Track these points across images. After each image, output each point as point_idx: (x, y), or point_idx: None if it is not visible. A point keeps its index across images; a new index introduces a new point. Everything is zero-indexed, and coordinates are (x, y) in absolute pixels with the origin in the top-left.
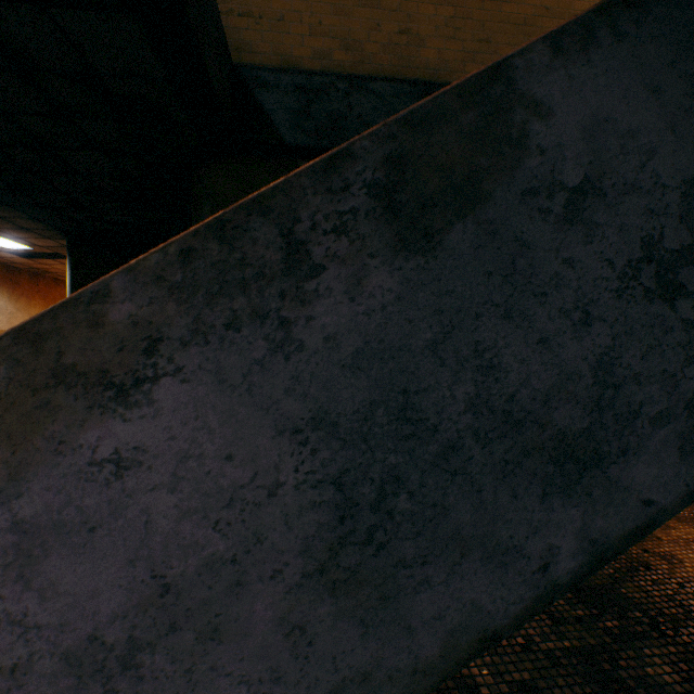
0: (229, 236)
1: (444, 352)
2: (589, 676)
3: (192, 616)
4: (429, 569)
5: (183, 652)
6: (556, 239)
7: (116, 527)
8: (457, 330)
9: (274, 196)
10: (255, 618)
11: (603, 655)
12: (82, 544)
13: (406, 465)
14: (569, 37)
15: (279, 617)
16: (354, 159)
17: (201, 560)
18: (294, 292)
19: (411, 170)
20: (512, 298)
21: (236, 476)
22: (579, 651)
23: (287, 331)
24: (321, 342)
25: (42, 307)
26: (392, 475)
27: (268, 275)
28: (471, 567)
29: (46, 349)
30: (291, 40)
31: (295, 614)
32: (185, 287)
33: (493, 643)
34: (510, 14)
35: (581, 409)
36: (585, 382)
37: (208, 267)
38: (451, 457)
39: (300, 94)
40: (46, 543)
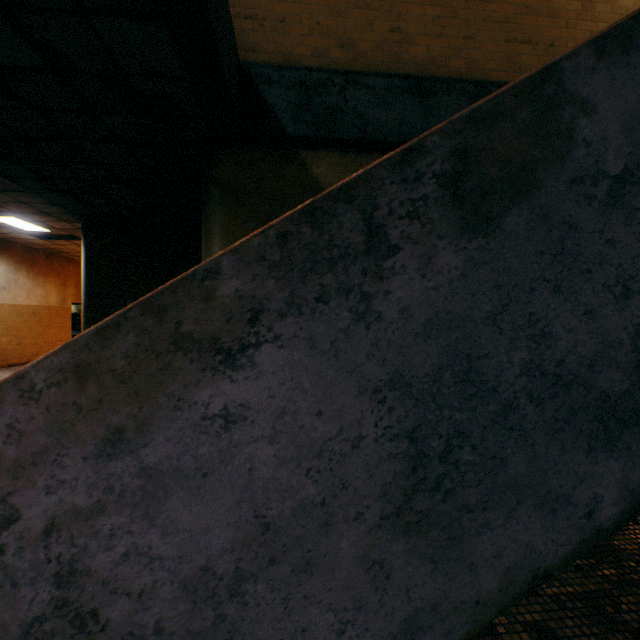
0: (319, 221)
1: (501, 323)
2: (594, 618)
3: (288, 551)
4: (489, 514)
5: (281, 582)
6: (600, 221)
7: (225, 473)
8: (513, 302)
9: (357, 186)
10: (340, 554)
11: (605, 600)
12: (197, 488)
13: (469, 422)
14: (611, 42)
15: (361, 553)
16: (424, 153)
17: (295, 502)
18: (373, 269)
19: (473, 162)
20: (561, 275)
21: (325, 430)
22: (582, 596)
23: (368, 303)
24: (396, 313)
25: (56, 284)
26: (457, 430)
27: (351, 255)
28: (525, 512)
29: (167, 319)
30: (291, 40)
31: (374, 551)
32: (282, 266)
33: (545, 580)
34: (492, 13)
35: (621, 373)
36: (624, 349)
37: (301, 248)
38: (508, 414)
39: (301, 89)
40: (167, 486)
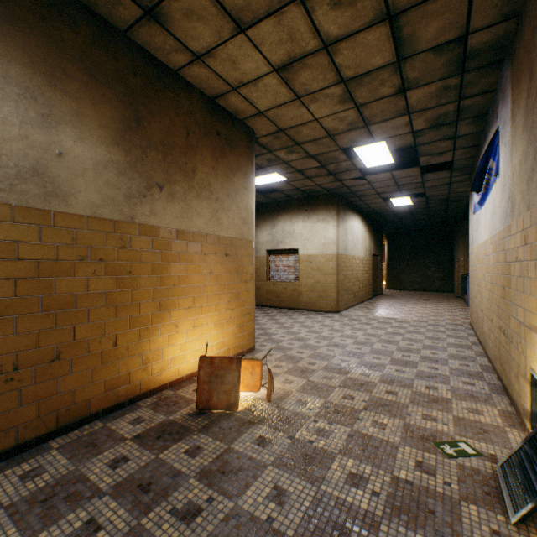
0: None
1: None
2: None
3: None
4: None
5: None
6: None
7: None
8: None
9: None
10: None
11: None
12: None
13: None
14: None
15: None
16: None
17: None
18: None
19: None
20: None
21: None
22: None
23: None
24: None
25: None
26: None
27: None
28: None
29: None
30: None
31: None
32: None
33: None
34: None
35: None
36: None
37: None
38: None
39: None
40: None
